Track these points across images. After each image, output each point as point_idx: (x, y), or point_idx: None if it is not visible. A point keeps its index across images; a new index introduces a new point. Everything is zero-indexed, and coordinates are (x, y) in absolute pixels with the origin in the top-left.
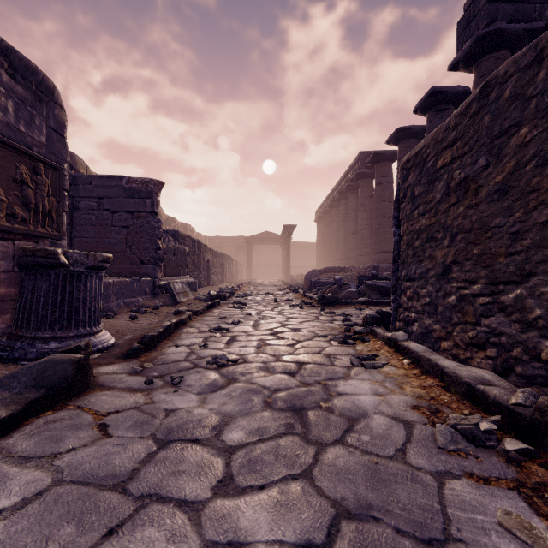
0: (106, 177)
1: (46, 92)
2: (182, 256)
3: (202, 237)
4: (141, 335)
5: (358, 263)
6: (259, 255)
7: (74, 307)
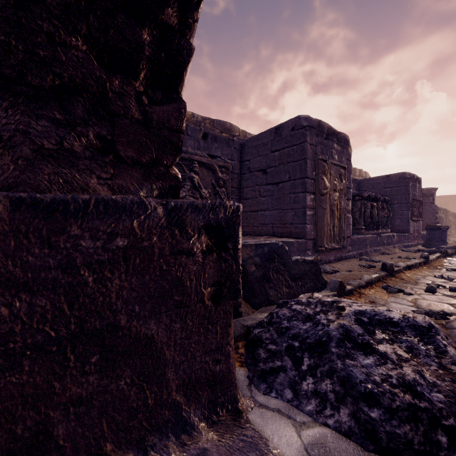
0: None
1: (420, 182)
2: (441, 220)
3: None
4: None
5: None
6: None
7: (443, 238)
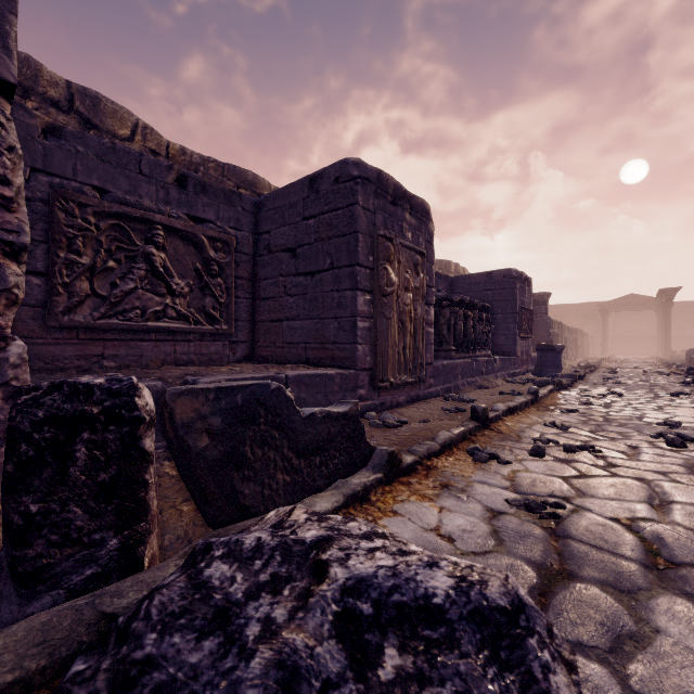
0: None
1: (530, 283)
2: (555, 337)
3: None
4: None
5: None
6: (617, 324)
7: (557, 363)
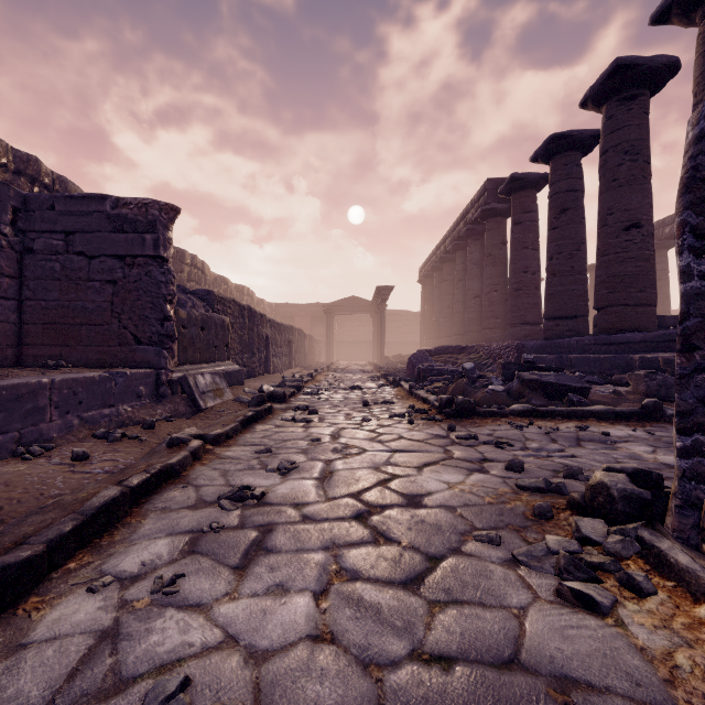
0: (78, 198)
1: None
2: (219, 331)
3: (266, 304)
4: (17, 540)
5: (484, 339)
6: (342, 328)
7: None
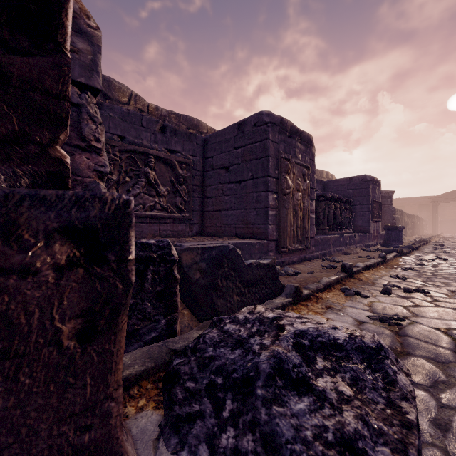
0: None
1: (379, 184)
2: (398, 221)
3: None
4: None
5: None
6: (444, 211)
7: (399, 238)
